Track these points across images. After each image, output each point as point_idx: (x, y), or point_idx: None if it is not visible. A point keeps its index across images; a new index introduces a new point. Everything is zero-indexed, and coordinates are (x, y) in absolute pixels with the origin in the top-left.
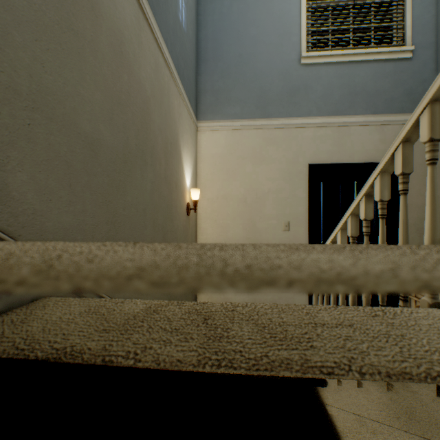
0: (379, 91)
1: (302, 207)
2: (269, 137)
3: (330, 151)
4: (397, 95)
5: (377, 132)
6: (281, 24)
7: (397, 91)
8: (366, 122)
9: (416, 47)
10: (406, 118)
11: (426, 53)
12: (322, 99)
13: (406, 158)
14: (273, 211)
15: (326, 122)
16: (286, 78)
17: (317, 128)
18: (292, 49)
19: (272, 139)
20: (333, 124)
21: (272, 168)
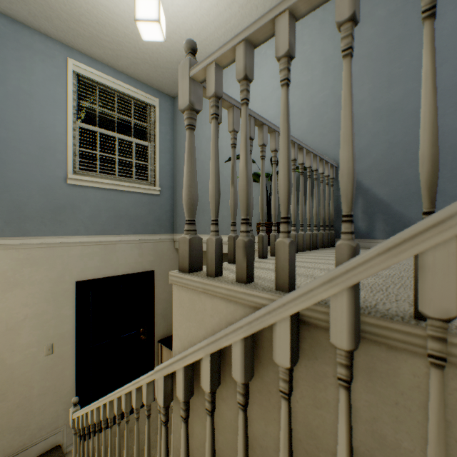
0: (138, 216)
1: (69, 325)
2: (26, 258)
3: (98, 266)
4: (151, 220)
5: (137, 248)
6: (43, 136)
7: (151, 217)
8: (129, 240)
9: (163, 187)
10: (157, 237)
11: (168, 192)
12: (90, 219)
13: (120, 405)
14: (32, 338)
15: (95, 240)
16: (50, 194)
17: (86, 246)
18: (58, 166)
19: (31, 259)
20: (101, 243)
21: (31, 291)
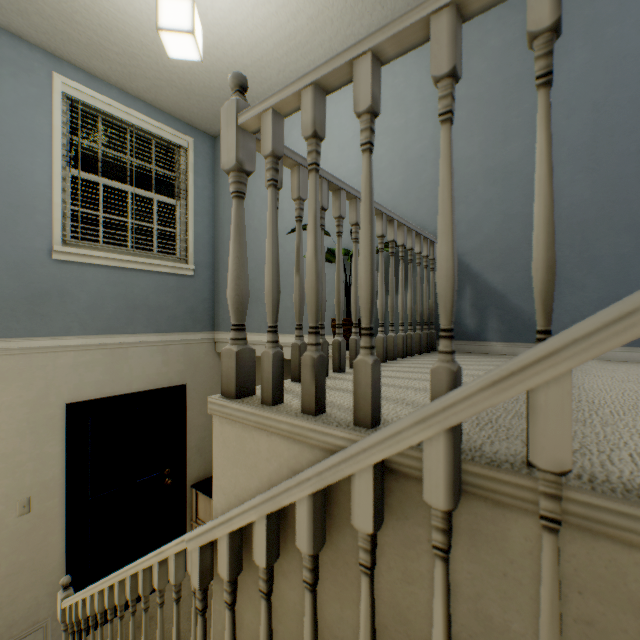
0: (163, 307)
1: (56, 468)
2: None
3: (101, 381)
4: (181, 313)
5: (160, 353)
6: (15, 188)
7: (181, 308)
8: (148, 342)
9: (198, 265)
10: (190, 337)
11: (207, 272)
12: (89, 311)
13: (135, 585)
14: None
15: (96, 342)
16: (25, 274)
17: (83, 352)
18: (38, 233)
19: None
20: (105, 346)
21: None
